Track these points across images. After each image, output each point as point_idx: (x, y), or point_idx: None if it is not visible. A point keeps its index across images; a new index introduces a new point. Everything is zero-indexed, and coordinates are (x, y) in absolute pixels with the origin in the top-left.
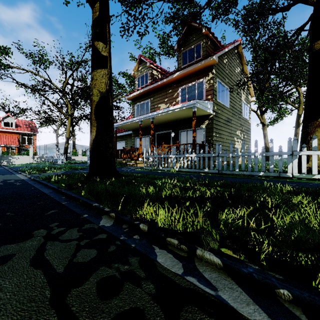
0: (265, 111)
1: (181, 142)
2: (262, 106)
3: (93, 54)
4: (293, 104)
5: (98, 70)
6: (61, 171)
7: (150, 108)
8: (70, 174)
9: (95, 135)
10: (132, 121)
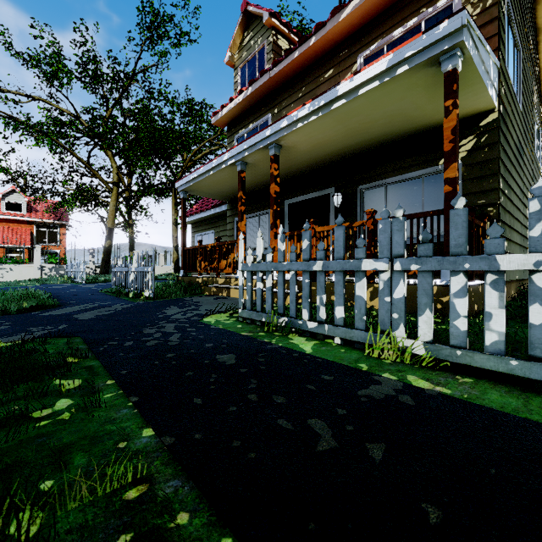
0: None
1: None
2: None
3: None
4: None
5: None
6: None
7: None
8: None
9: None
10: (220, 166)
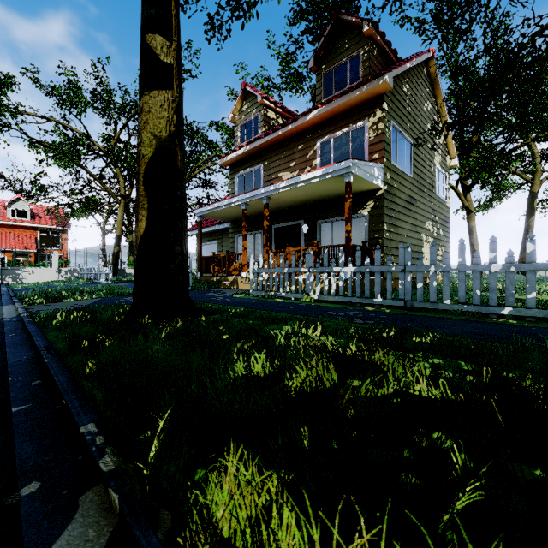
0: (471, 186)
1: (322, 243)
2: (468, 178)
3: (144, 60)
4: (523, 174)
5: (152, 93)
6: (91, 298)
7: (263, 181)
8: (95, 310)
9: (144, 227)
10: (230, 204)
